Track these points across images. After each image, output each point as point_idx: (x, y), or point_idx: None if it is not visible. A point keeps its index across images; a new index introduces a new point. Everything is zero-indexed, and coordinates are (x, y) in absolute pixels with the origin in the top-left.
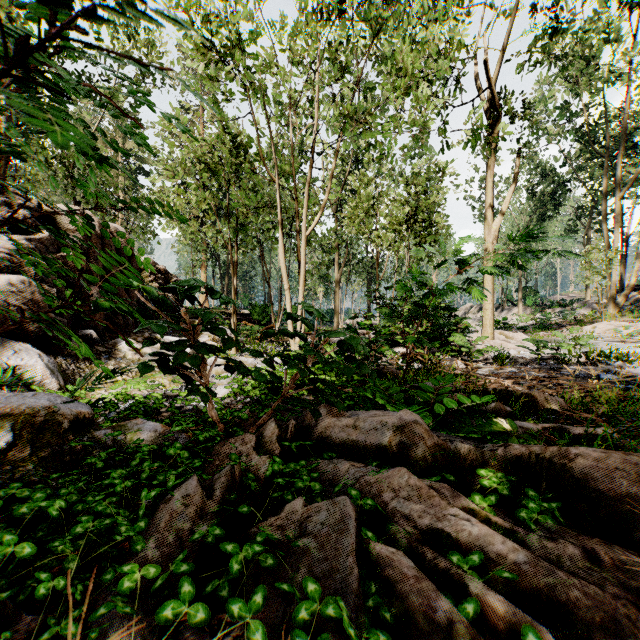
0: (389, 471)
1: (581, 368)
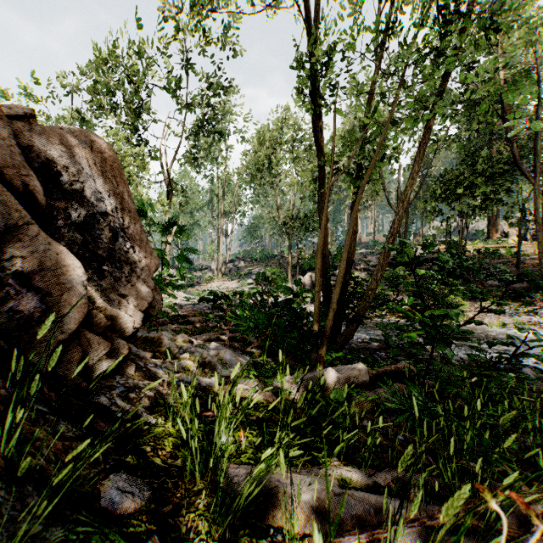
0: (167, 325)
1: (200, 306)
